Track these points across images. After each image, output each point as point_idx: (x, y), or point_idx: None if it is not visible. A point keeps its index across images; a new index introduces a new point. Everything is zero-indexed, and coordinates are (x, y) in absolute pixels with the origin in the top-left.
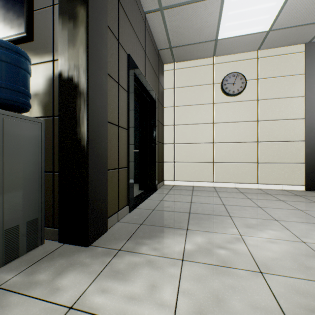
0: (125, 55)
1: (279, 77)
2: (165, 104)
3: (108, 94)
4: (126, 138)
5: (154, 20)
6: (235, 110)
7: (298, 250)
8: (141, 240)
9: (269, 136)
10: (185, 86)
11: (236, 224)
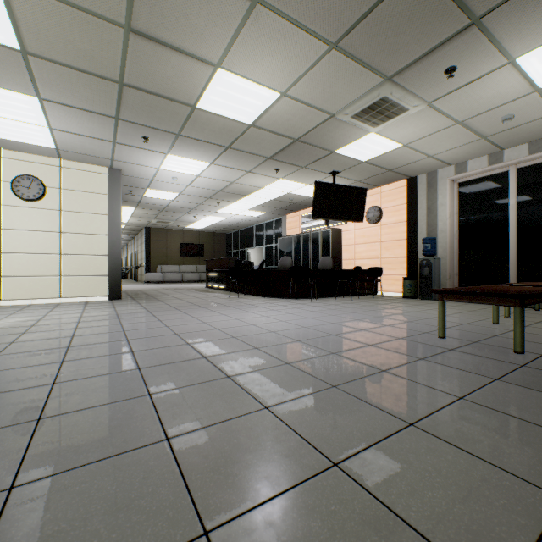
0: None
1: (85, 192)
2: None
3: None
4: None
5: None
6: (33, 217)
7: None
8: None
9: (75, 249)
10: None
11: None
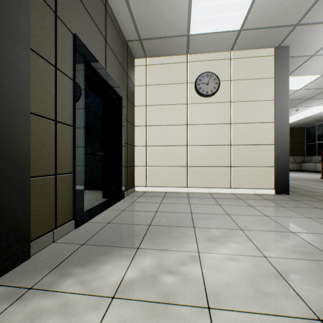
0: (69, 35)
1: (251, 79)
2: (136, 103)
3: (34, 78)
4: (71, 137)
5: (117, 3)
6: (209, 112)
7: (257, 269)
8: (71, 269)
9: (242, 139)
10: (158, 84)
11: (197, 237)
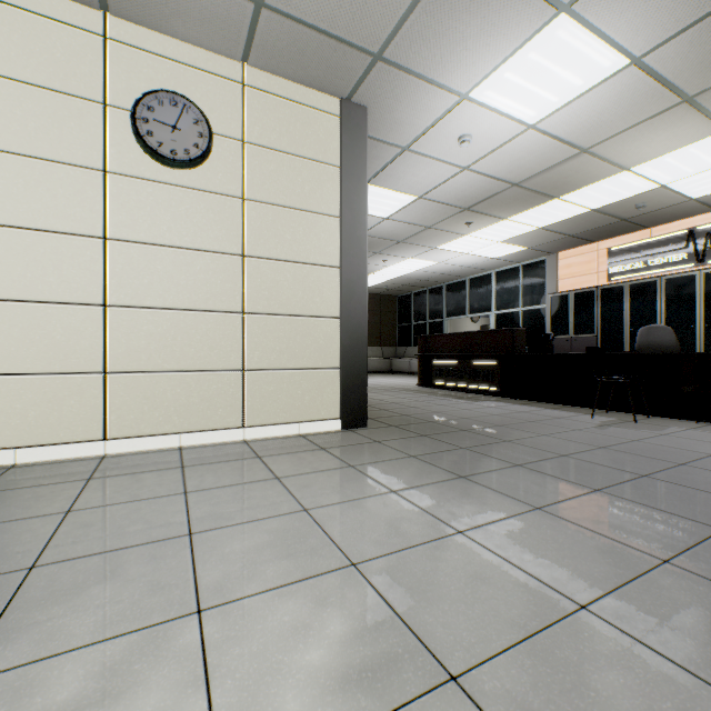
0: None
1: (293, 155)
2: None
3: None
4: None
5: None
6: (182, 212)
7: None
8: None
9: (273, 301)
10: None
11: None
